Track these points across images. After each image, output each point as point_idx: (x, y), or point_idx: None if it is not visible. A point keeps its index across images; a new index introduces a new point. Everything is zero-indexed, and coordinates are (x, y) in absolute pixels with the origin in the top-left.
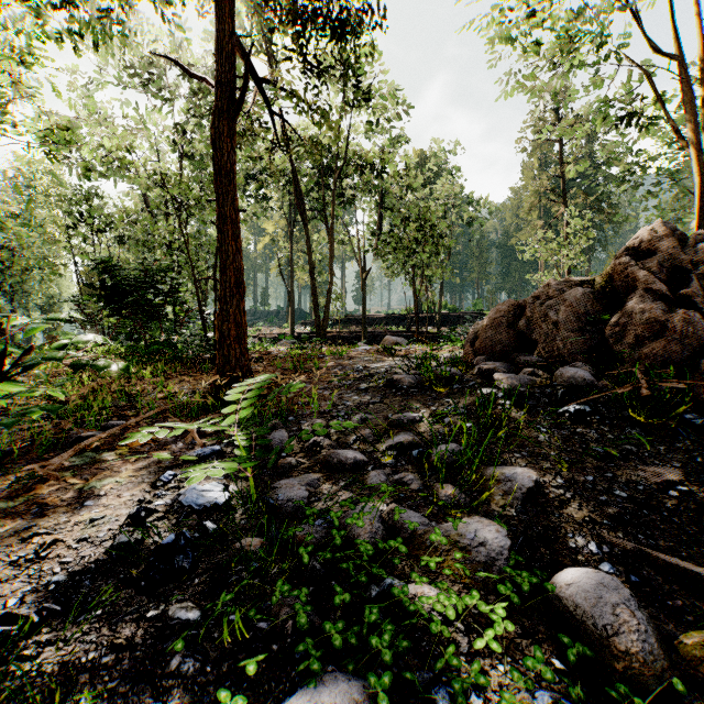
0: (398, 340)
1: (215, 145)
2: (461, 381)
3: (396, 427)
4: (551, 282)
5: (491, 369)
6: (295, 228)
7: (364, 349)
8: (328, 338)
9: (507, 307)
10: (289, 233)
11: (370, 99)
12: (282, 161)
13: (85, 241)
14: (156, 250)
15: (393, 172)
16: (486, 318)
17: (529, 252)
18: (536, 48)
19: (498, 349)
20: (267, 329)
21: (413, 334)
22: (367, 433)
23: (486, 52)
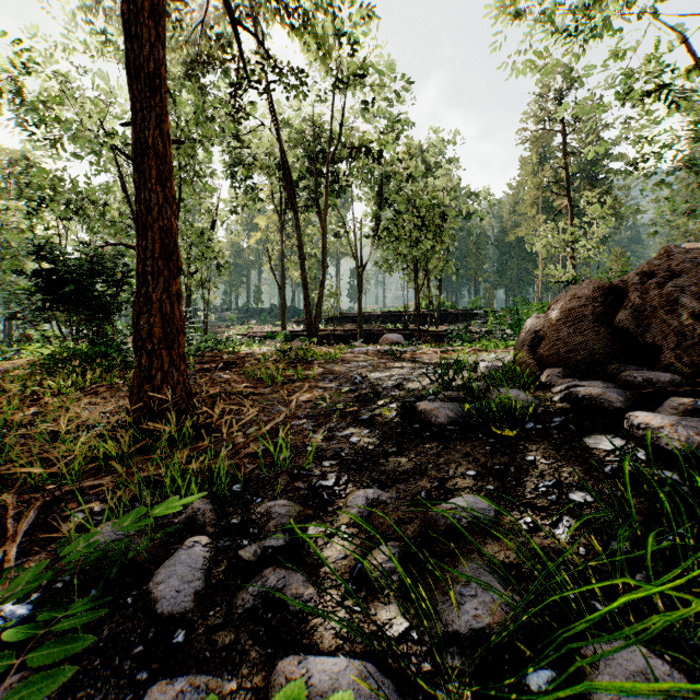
0: (398, 339)
1: (128, 31)
2: (533, 413)
3: (445, 535)
4: (671, 249)
5: (595, 395)
6: (288, 223)
7: (361, 350)
8: (321, 336)
9: (589, 291)
10: (280, 225)
11: (366, 74)
12: (270, 144)
13: (49, 228)
14: (91, 222)
15: (391, 156)
16: (554, 309)
17: (540, 243)
18: (555, 9)
19: (581, 357)
20: (259, 327)
21: (411, 333)
22: (385, 563)
23: (497, 17)
